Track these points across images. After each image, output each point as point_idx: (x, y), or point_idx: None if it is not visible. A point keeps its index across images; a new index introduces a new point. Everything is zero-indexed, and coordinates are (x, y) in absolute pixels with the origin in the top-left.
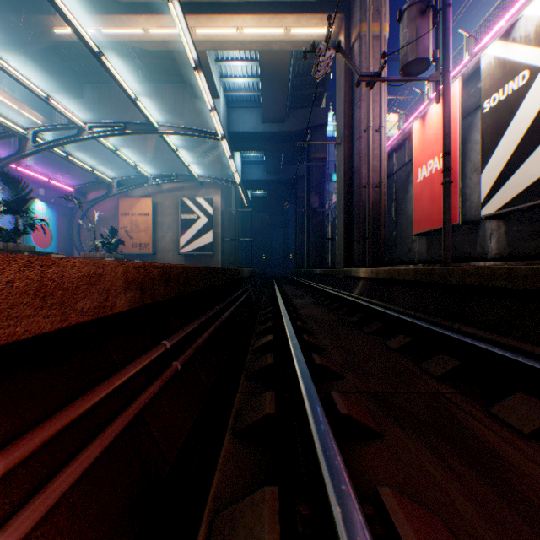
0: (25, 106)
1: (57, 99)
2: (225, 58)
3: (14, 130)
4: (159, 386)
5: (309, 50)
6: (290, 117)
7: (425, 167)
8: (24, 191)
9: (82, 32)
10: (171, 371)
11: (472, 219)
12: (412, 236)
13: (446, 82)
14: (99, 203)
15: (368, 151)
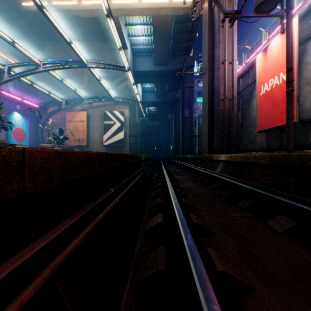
0: (11, 56)
1: (30, 52)
2: (131, 23)
3: None
4: None
5: None
6: (171, 61)
7: (267, 84)
8: None
9: None
10: None
11: (305, 119)
12: (254, 133)
13: (290, 16)
14: (55, 115)
15: (224, 76)
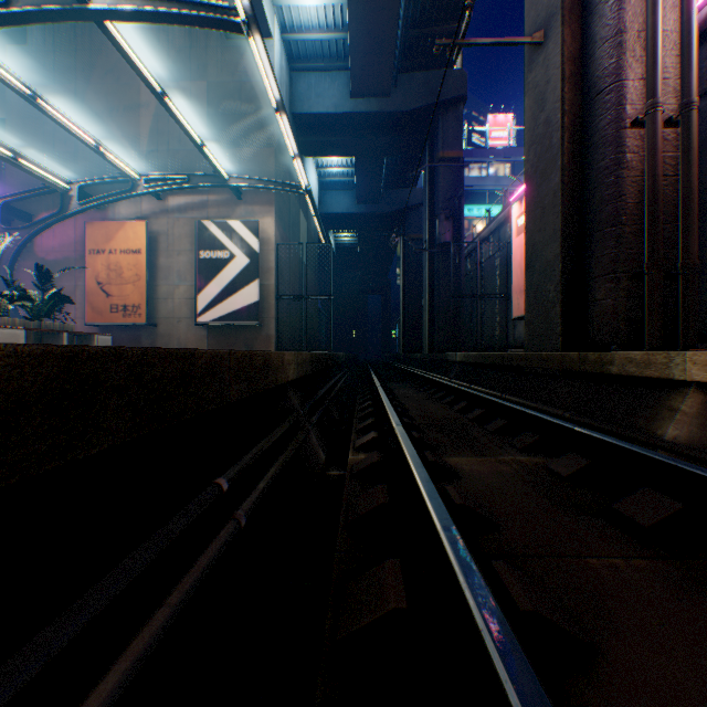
0: None
1: None
2: None
3: None
4: None
5: None
6: (400, 86)
7: None
8: None
9: None
10: None
11: None
12: None
13: None
14: (56, 233)
15: (651, 14)
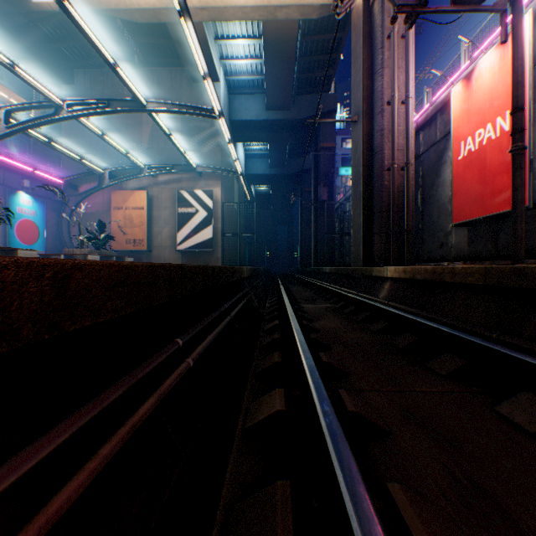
0: (15, 94)
1: (49, 88)
2: (225, 36)
3: None
4: None
5: None
6: (296, 104)
7: (471, 139)
8: None
9: None
10: None
11: None
12: (446, 228)
13: (518, 10)
14: (92, 197)
15: (392, 126)
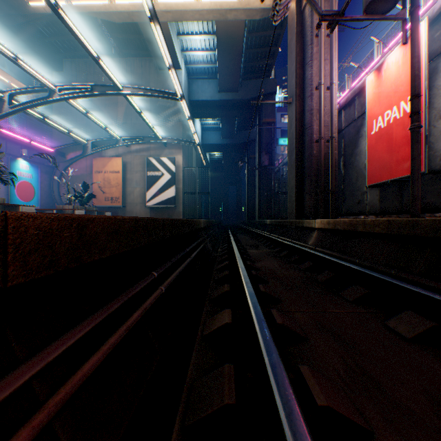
0: (14, 79)
1: (42, 74)
2: (186, 32)
3: None
4: None
5: None
6: (243, 87)
7: (381, 118)
8: None
9: None
10: None
11: (437, 168)
12: (362, 188)
13: (415, 19)
14: (77, 162)
15: (319, 107)
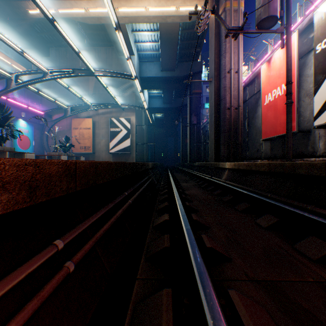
0: (15, 62)
1: (35, 58)
2: (138, 30)
3: (3, 74)
4: (29, 311)
5: (193, 12)
6: (179, 67)
7: (270, 94)
8: (7, 112)
9: (40, 4)
10: (58, 279)
11: (305, 129)
12: (259, 141)
13: (289, 33)
14: (60, 122)
15: (230, 85)
